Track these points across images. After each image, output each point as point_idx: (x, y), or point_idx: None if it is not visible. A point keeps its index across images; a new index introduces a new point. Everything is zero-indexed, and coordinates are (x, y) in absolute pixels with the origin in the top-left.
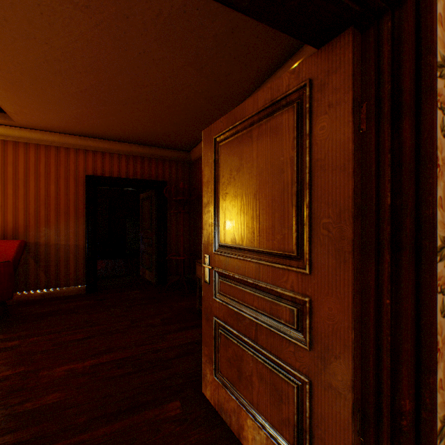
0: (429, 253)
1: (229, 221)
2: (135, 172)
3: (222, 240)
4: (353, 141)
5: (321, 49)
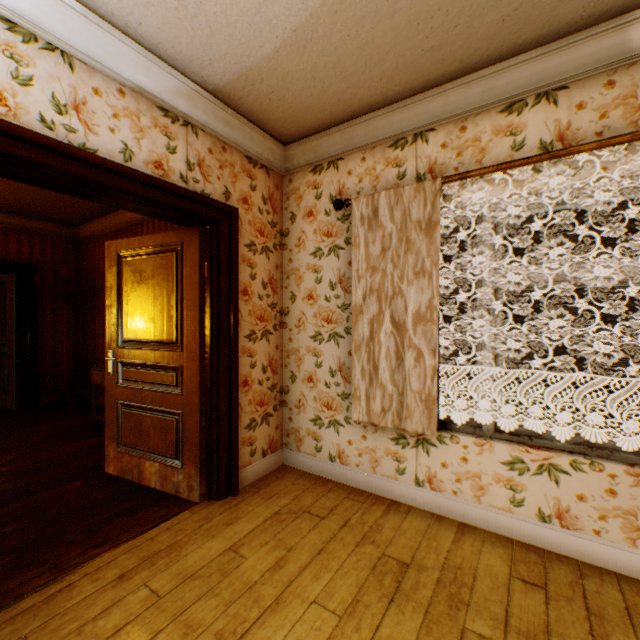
0: (234, 336)
1: (132, 321)
2: None
3: (126, 336)
4: (201, 282)
5: (188, 228)
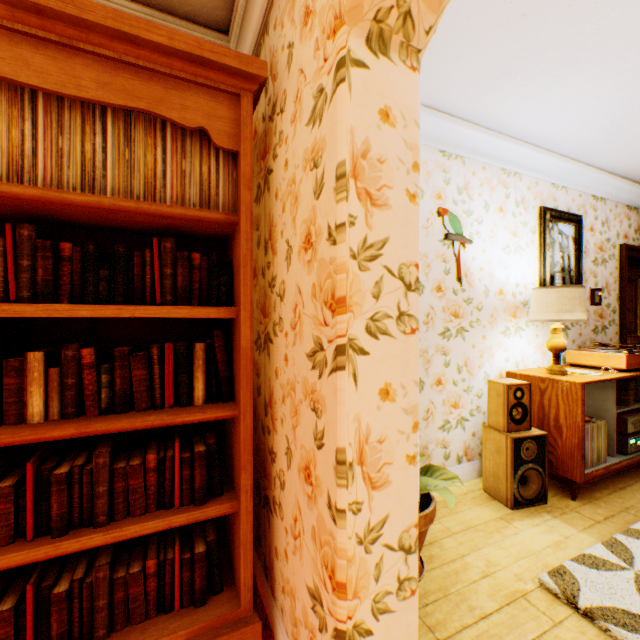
0: None
1: None
2: None
3: None
4: None
5: None
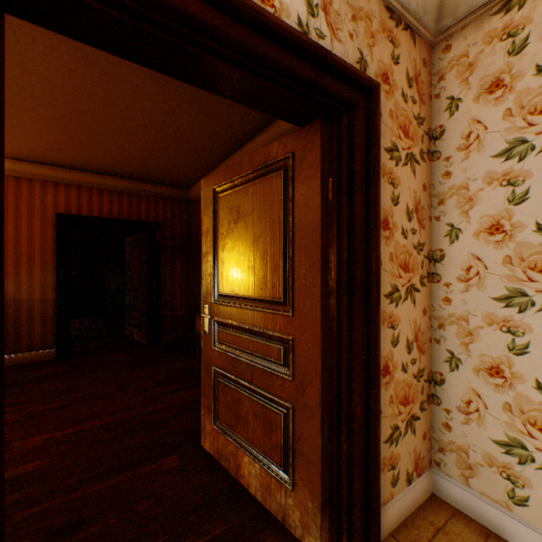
0: (374, 296)
1: (227, 271)
2: (121, 211)
3: (221, 289)
4: (321, 209)
5: (301, 130)
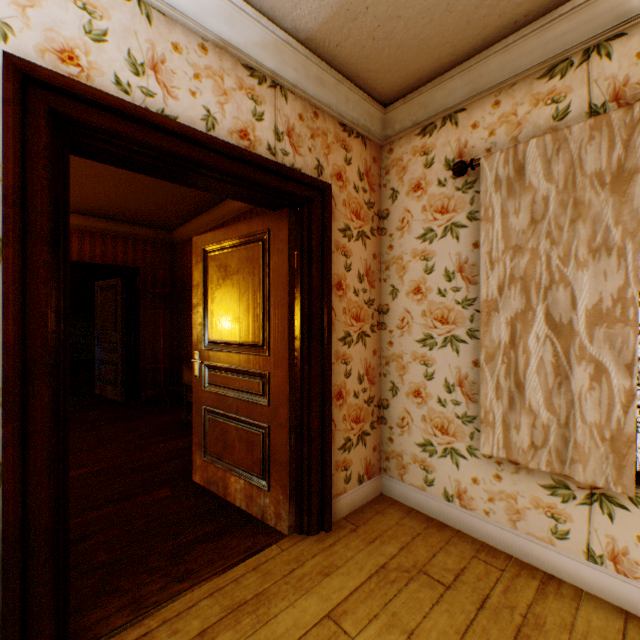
0: (327, 339)
1: (217, 321)
2: (94, 254)
3: (211, 337)
4: (289, 275)
5: (275, 213)
